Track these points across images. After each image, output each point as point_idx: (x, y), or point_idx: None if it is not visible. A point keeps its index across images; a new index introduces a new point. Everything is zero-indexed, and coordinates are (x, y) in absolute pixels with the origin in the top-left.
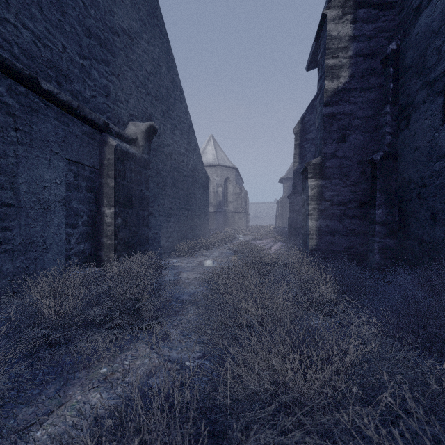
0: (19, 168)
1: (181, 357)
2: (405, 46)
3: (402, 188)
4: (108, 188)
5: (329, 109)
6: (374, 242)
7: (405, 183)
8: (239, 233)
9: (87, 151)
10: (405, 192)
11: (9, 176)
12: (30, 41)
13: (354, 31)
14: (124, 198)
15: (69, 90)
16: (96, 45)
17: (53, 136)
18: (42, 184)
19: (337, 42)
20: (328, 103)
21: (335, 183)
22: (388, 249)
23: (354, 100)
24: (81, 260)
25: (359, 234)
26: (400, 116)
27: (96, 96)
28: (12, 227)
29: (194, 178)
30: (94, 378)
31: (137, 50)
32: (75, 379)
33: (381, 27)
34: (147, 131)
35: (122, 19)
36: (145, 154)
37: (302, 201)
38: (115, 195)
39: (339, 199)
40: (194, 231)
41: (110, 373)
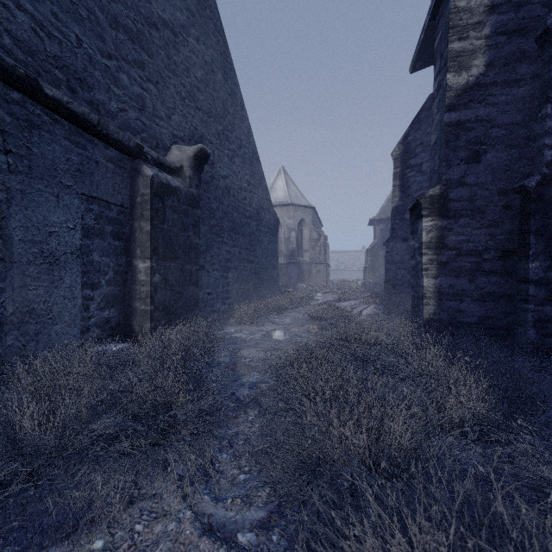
0: (12, 207)
1: (230, 517)
2: None
3: None
4: (142, 234)
5: (455, 115)
6: (526, 310)
7: None
8: (317, 290)
9: (113, 184)
10: None
11: None
12: (29, 28)
13: None
14: (164, 247)
15: (87, 100)
16: (126, 40)
17: (64, 163)
18: (47, 229)
19: (466, 15)
20: (452, 107)
21: (463, 224)
22: (548, 321)
23: (493, 100)
24: (105, 332)
25: (500, 298)
26: None
27: (126, 110)
28: (1, 289)
29: (259, 220)
30: None
31: (183, 50)
32: None
33: None
34: (195, 157)
35: (163, 7)
36: (193, 187)
37: (412, 249)
38: (150, 244)
39: (470, 247)
40: (259, 290)
41: None
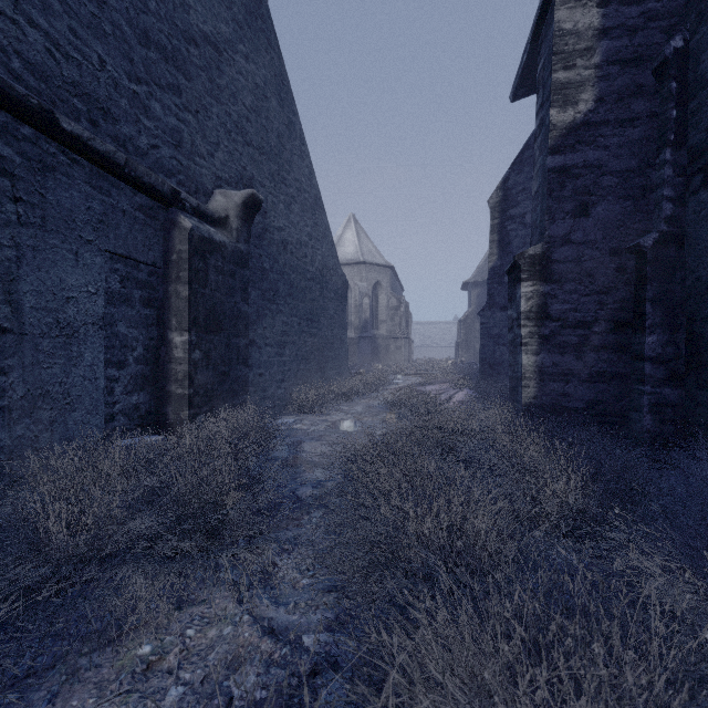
0: (22, 267)
1: (294, 621)
2: (701, 42)
3: (695, 296)
4: (179, 301)
5: (559, 159)
6: (642, 393)
7: (701, 288)
8: (397, 372)
9: (143, 239)
10: (701, 305)
11: (3, 280)
12: (42, 49)
13: (603, 20)
14: (206, 317)
15: (112, 135)
16: (158, 60)
17: (84, 212)
18: (64, 294)
19: (573, 40)
20: (557, 149)
21: (569, 290)
22: (667, 406)
23: (604, 142)
24: (133, 422)
25: (613, 379)
26: (689, 168)
27: (158, 147)
28: (9, 367)
29: (323, 283)
30: (126, 668)
31: (228, 70)
32: (89, 670)
33: (654, 10)
34: (244, 205)
35: (203, 17)
36: (242, 242)
37: (509, 320)
38: (189, 312)
39: (577, 318)
40: (323, 371)
41: (157, 657)
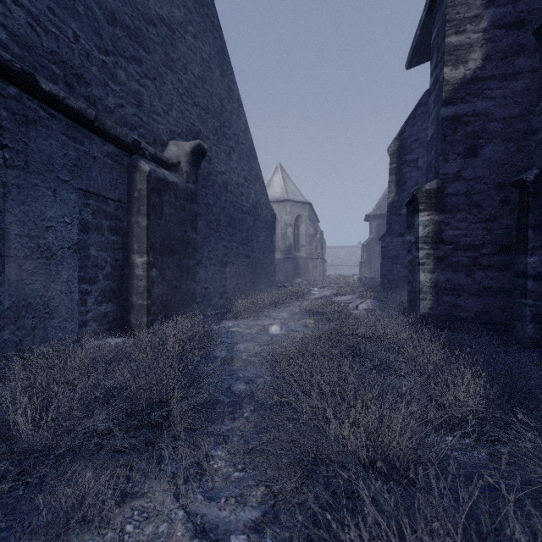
0: (8, 201)
1: (224, 518)
2: None
3: None
4: (139, 229)
5: (452, 109)
6: (524, 305)
7: None
8: (314, 285)
9: (110, 180)
10: None
11: None
12: (25, 23)
13: None
14: (161, 242)
15: (85, 96)
16: (123, 37)
17: (61, 158)
18: (44, 224)
19: (464, 9)
20: (449, 101)
21: (460, 218)
22: None
23: (490, 93)
24: (102, 326)
25: (498, 293)
26: None
27: (123, 106)
28: None
29: (256, 215)
30: None
31: (180, 46)
32: None
33: None
34: (192, 153)
35: (160, 4)
36: (191, 183)
37: (408, 244)
38: (148, 239)
39: (467, 242)
40: (256, 284)
41: None
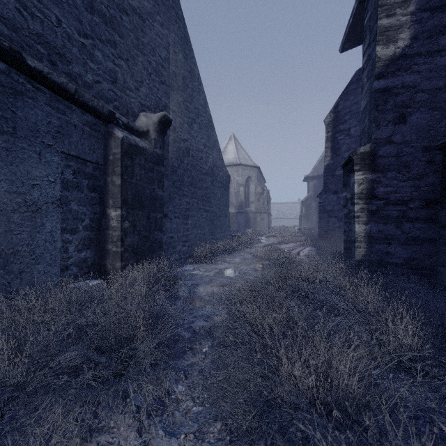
0: None
1: None
2: None
3: None
4: (114, 187)
5: (383, 82)
6: None
7: None
8: (261, 235)
9: (89, 145)
10: None
11: None
12: (13, 8)
13: None
14: (133, 198)
15: (66, 72)
16: (100, 23)
17: (45, 125)
18: (30, 182)
19: None
20: (381, 75)
21: (391, 177)
22: None
23: (417, 68)
24: (82, 270)
25: (424, 242)
26: None
27: (100, 82)
28: None
29: (213, 176)
30: None
31: (149, 33)
32: None
33: None
34: (159, 123)
35: None
36: (158, 148)
37: (344, 200)
38: (121, 195)
39: (397, 197)
40: (213, 234)
41: None
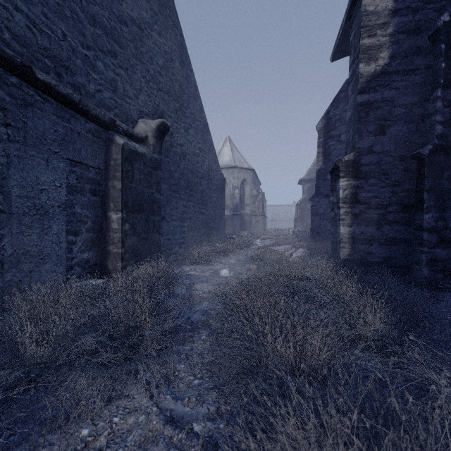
0: (11, 169)
1: (187, 412)
2: None
3: None
4: (115, 191)
5: (365, 97)
6: (421, 252)
7: None
8: (256, 237)
9: (91, 151)
10: None
11: None
12: (24, 26)
13: (395, 4)
14: (133, 202)
15: (71, 83)
16: (101, 35)
17: (52, 134)
18: (39, 187)
19: (374, 17)
20: (363, 90)
21: (372, 183)
22: (439, 261)
23: (395, 85)
24: (85, 270)
25: (401, 243)
26: None
27: (101, 91)
28: (2, 235)
29: (209, 180)
30: (71, 446)
31: (147, 42)
32: (45, 447)
33: None
34: (157, 129)
35: (131, 7)
36: (156, 153)
37: (331, 204)
38: (122, 199)
39: (377, 202)
40: (209, 236)
41: (92, 438)
